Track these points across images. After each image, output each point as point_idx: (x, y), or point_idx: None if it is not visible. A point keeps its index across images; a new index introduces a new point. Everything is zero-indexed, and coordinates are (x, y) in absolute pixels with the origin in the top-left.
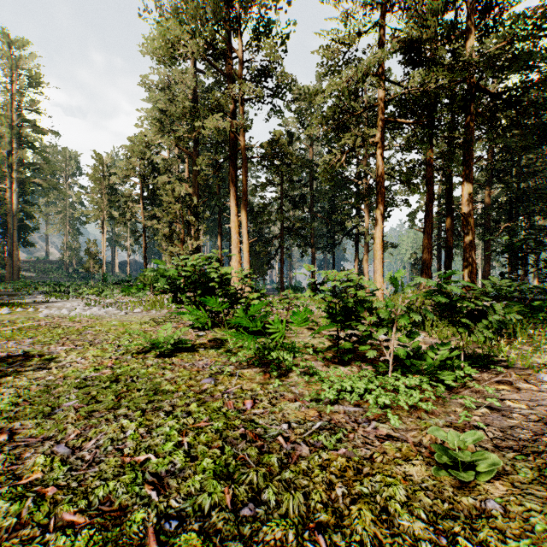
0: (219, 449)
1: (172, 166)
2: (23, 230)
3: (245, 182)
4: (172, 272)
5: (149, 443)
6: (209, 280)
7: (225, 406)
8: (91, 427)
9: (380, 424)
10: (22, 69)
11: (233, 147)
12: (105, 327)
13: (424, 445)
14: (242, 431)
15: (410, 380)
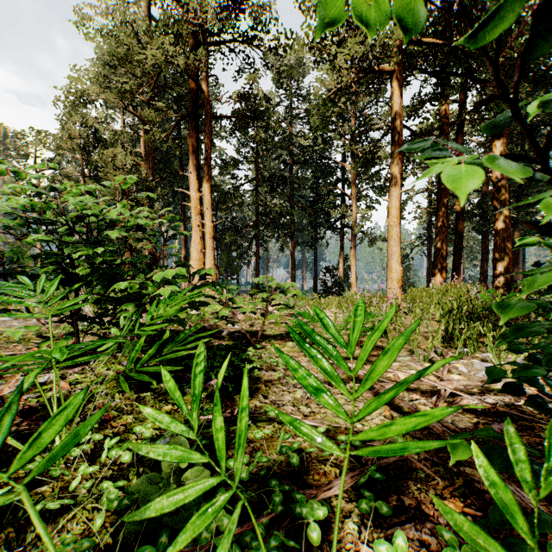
0: None
1: (122, 138)
2: None
3: (208, 145)
4: None
5: None
6: None
7: None
8: None
9: None
10: None
11: (193, 100)
12: None
13: None
14: None
15: None
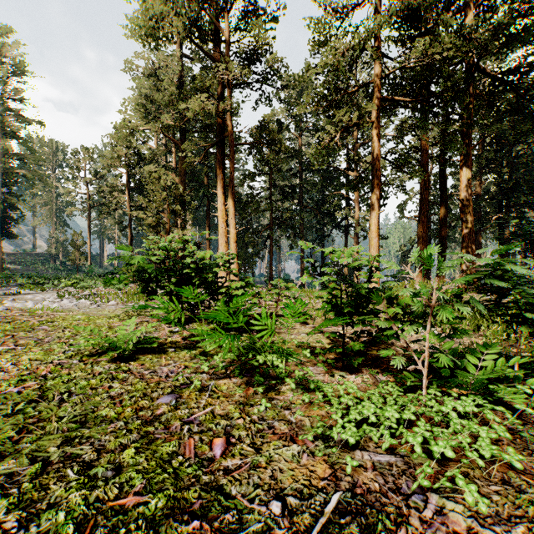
0: None
1: (158, 155)
2: (7, 221)
3: (233, 169)
4: (140, 256)
5: None
6: (186, 267)
7: (181, 450)
8: None
9: (446, 501)
10: (6, 57)
11: (220, 132)
12: (66, 322)
13: None
14: (194, 527)
15: (462, 404)
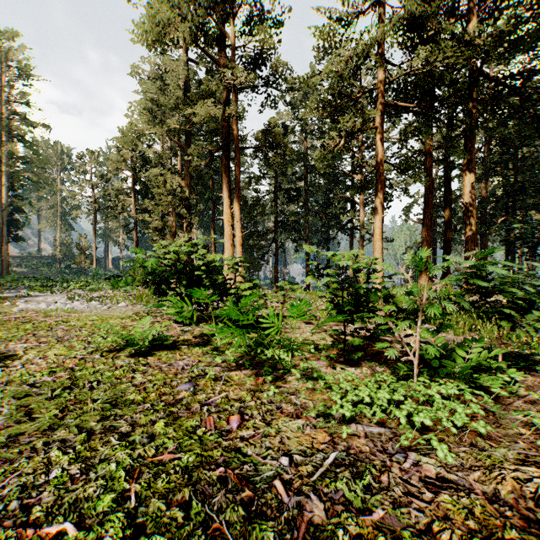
0: (183, 506)
1: (164, 158)
2: (13, 224)
3: (238, 172)
4: (153, 259)
5: (78, 494)
6: (196, 269)
7: (202, 424)
8: (6, 462)
9: (422, 457)
10: (12, 61)
11: (226, 136)
12: (81, 322)
13: (504, 501)
14: (221, 472)
15: (446, 388)
